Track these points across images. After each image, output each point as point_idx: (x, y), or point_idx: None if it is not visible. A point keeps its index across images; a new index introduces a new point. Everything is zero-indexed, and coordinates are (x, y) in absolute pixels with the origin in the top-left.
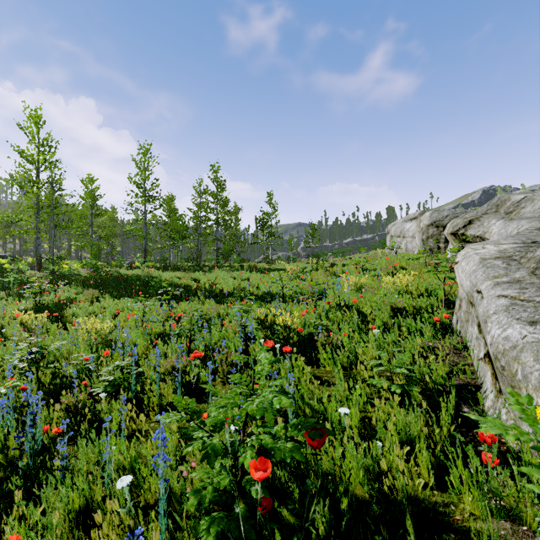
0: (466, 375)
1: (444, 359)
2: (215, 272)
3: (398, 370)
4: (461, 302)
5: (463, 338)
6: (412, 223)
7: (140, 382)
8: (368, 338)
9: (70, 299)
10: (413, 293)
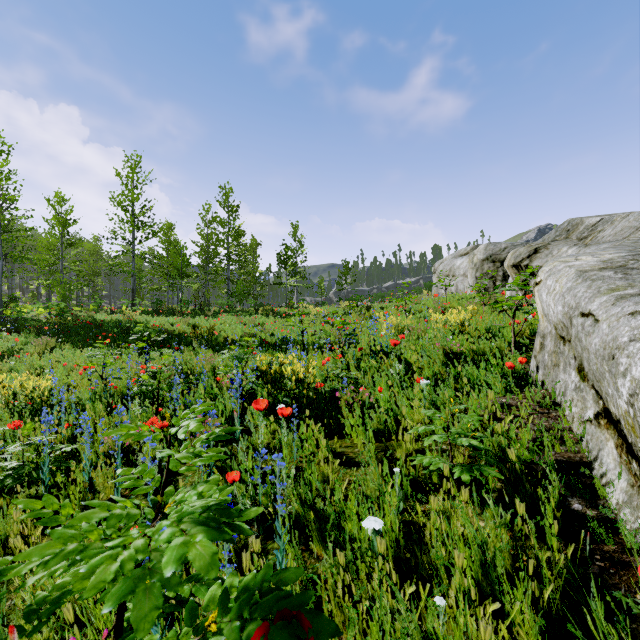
0: (564, 447)
1: (526, 423)
2: (221, 318)
3: (465, 443)
4: (543, 340)
5: (551, 391)
6: (463, 259)
7: (66, 469)
8: (413, 394)
9: (13, 350)
10: (471, 335)
